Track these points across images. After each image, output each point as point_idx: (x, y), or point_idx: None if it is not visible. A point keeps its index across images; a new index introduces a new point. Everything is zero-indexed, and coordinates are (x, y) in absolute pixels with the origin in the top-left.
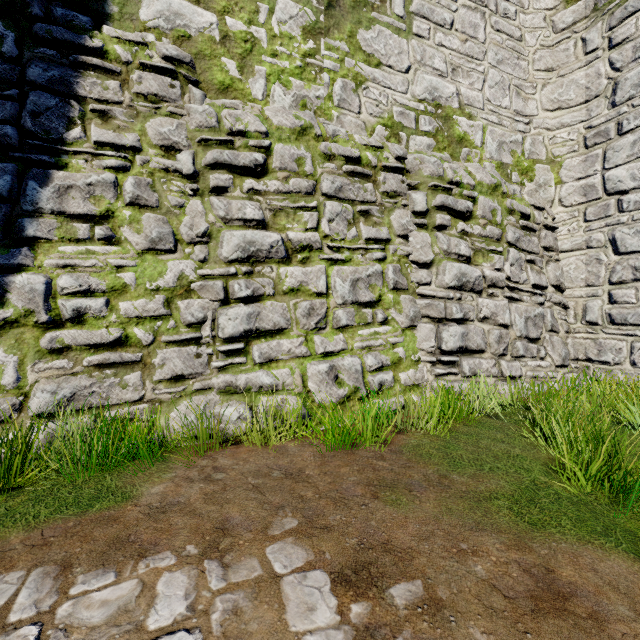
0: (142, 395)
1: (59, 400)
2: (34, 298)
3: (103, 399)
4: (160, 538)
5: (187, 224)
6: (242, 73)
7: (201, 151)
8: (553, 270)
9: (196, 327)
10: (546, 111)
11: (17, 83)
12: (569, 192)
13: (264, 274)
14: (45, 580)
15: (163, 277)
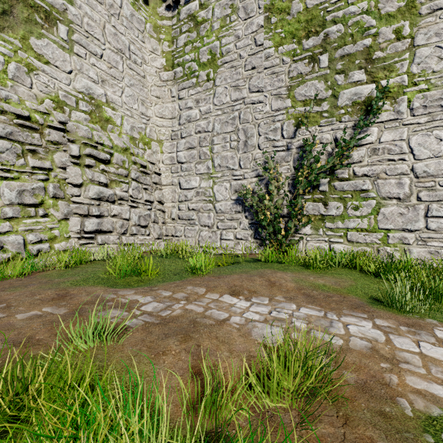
0: None
1: None
2: None
3: None
4: None
5: None
6: None
7: None
8: (158, 194)
9: None
10: (157, 117)
11: None
12: (166, 158)
13: None
14: None
15: None
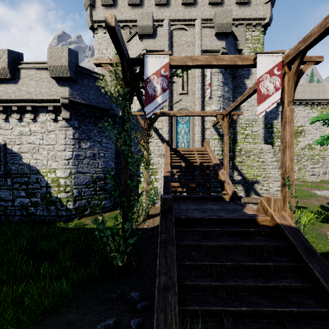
0: None
1: None
2: None
3: None
4: None
5: None
6: None
7: None
8: None
9: None
10: None
11: None
12: None
13: None
14: None
15: None
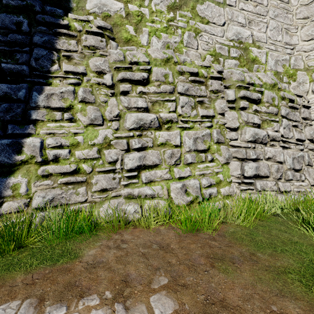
0: (86, 199)
1: (46, 201)
2: (35, 150)
3: (67, 200)
4: (91, 285)
5: (108, 111)
6: (136, 32)
7: (116, 73)
8: (308, 130)
9: (113, 164)
10: (304, 41)
11: (28, 44)
12: None
13: (147, 136)
14: (30, 308)
15: (97, 138)
